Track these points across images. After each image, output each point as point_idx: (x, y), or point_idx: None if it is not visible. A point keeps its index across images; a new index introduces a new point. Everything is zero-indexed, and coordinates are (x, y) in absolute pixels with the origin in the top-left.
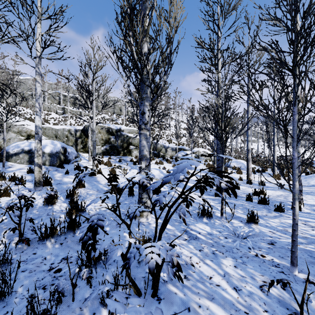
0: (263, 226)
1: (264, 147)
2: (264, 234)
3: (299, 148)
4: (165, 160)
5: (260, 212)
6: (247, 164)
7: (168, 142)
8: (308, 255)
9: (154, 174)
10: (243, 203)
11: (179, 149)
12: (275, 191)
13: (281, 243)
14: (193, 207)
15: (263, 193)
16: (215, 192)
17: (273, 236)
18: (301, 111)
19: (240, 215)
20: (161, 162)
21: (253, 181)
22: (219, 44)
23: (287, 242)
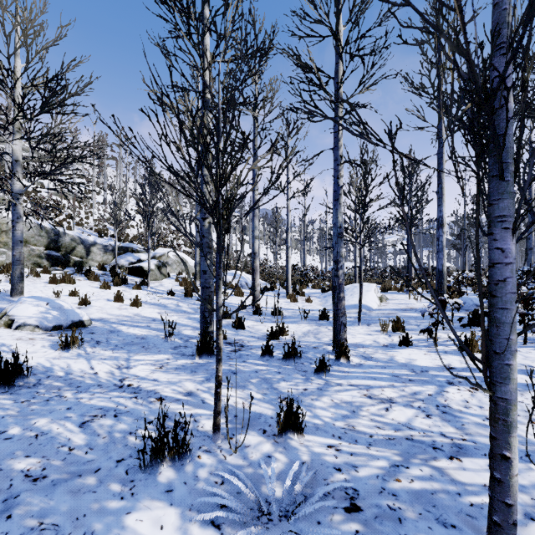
0: (311, 432)
1: (267, 252)
2: (322, 465)
3: (342, 249)
4: (83, 272)
5: (294, 386)
6: (254, 278)
7: (97, 234)
8: (439, 522)
9: (28, 314)
10: (258, 365)
11: (123, 250)
12: (298, 325)
13: (369, 493)
14: (133, 419)
15: (283, 332)
16: (197, 348)
17: (342, 463)
18: (528, 77)
19: (259, 409)
20: (68, 277)
21: (262, 308)
22: (207, 8)
23: (374, 478)
